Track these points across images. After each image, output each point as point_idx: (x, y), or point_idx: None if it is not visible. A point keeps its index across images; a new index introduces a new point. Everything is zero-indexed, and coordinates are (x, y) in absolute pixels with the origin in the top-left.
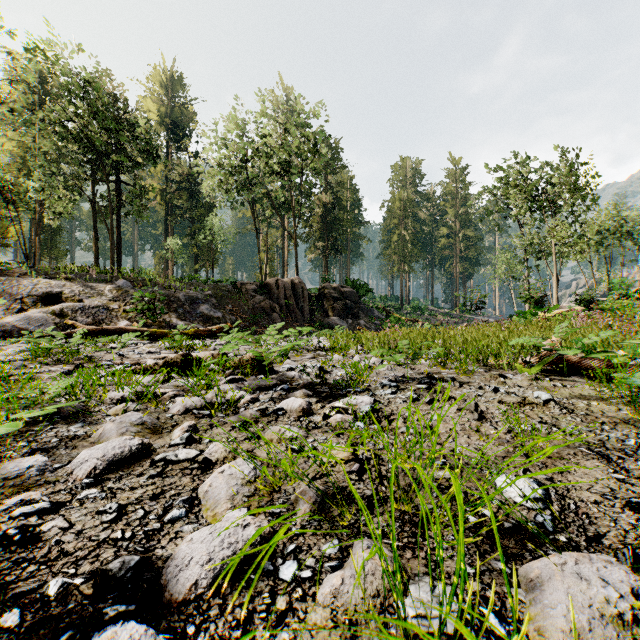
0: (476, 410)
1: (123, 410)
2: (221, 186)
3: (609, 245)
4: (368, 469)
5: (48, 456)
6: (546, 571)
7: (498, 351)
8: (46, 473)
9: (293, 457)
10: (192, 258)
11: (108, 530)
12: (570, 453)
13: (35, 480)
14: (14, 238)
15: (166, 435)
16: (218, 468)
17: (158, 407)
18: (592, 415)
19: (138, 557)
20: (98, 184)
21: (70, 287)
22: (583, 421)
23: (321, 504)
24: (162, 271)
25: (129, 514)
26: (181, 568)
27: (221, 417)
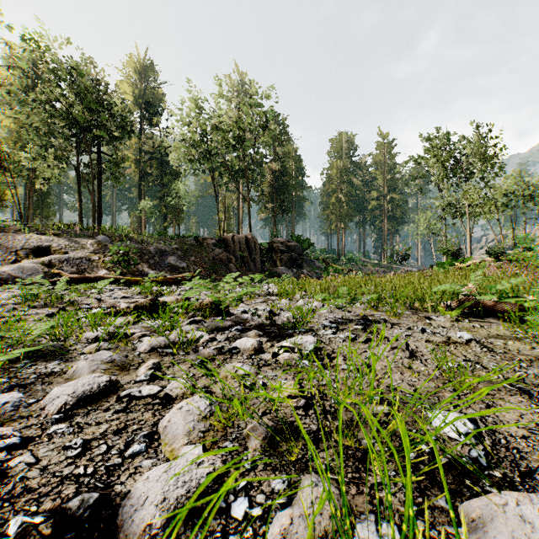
0: (407, 349)
1: (95, 349)
2: (186, 156)
3: (514, 206)
4: (313, 404)
5: (25, 392)
6: (487, 511)
7: (422, 296)
8: (21, 408)
9: (245, 393)
10: (161, 217)
11: (72, 466)
12: (494, 389)
13: (10, 415)
14: (11, 200)
15: (133, 372)
16: (177, 404)
17: (127, 346)
18: (509, 353)
19: (97, 494)
20: (82, 154)
21: (57, 241)
22: (502, 359)
23: (271, 439)
24: (136, 228)
25: (93, 449)
26: (136, 507)
27: (182, 355)
